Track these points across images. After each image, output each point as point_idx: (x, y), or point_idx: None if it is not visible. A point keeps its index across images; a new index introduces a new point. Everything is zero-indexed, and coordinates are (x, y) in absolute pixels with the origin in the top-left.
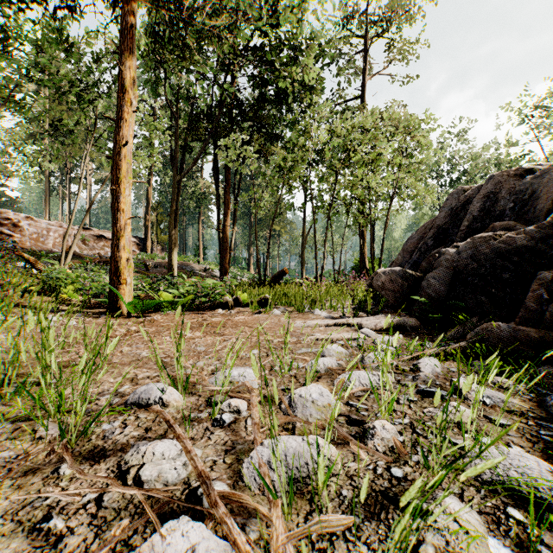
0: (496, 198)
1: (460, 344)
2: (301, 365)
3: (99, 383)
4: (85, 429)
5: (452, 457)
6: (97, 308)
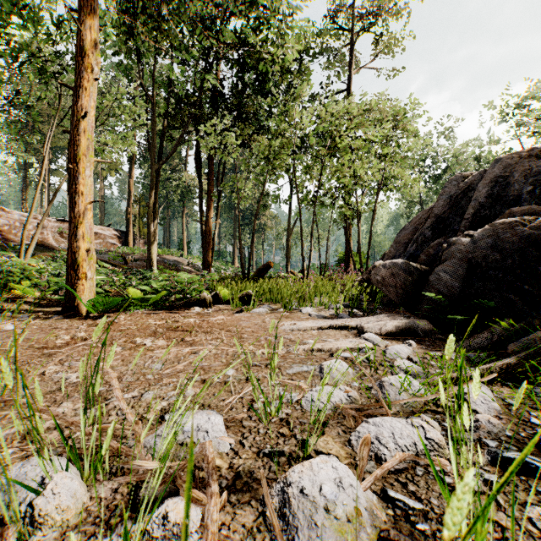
0: (506, 182)
1: (505, 359)
2: (295, 397)
3: None
4: None
5: None
6: (55, 306)
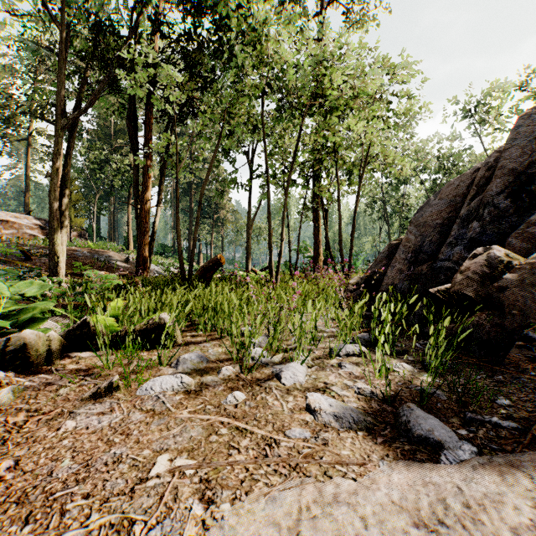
0: None
1: None
2: None
3: None
4: None
5: None
6: None
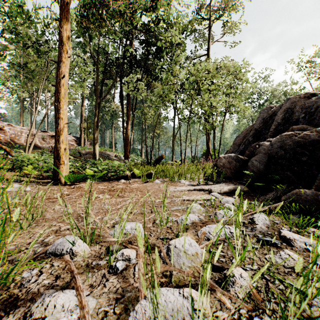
0: (292, 111)
1: (278, 203)
2: (174, 219)
3: (32, 234)
4: (2, 281)
5: (299, 304)
6: (46, 179)
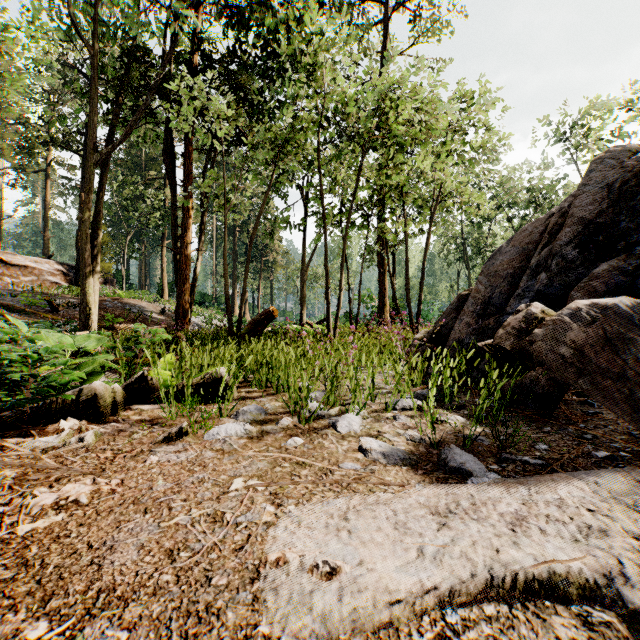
0: None
1: None
2: None
3: None
4: None
5: None
6: None
